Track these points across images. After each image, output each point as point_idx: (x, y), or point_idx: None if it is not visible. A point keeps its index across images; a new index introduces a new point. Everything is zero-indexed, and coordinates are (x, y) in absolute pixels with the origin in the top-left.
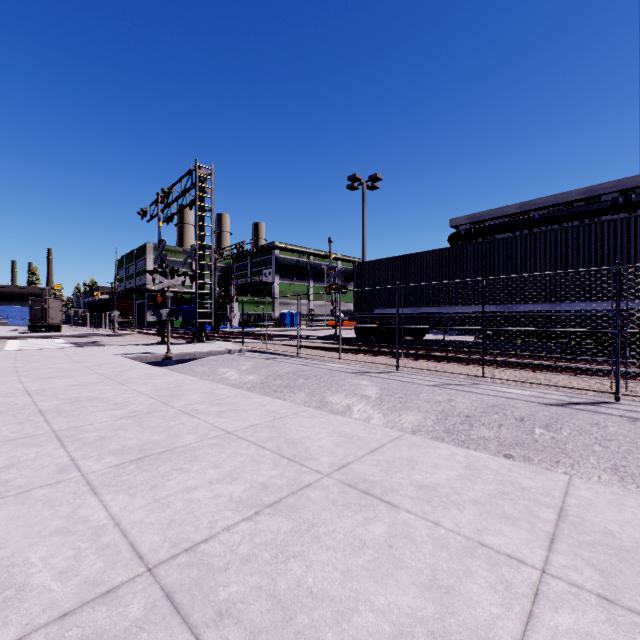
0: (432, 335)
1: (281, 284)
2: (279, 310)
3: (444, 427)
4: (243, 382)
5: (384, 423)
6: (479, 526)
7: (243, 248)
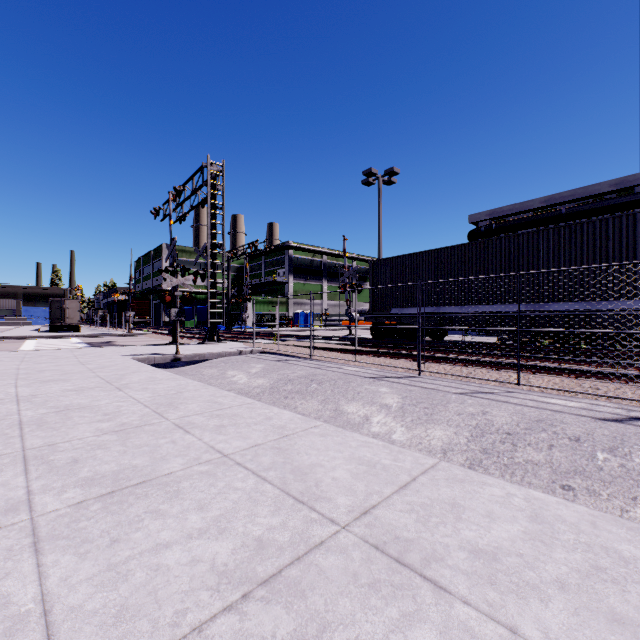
0: (451, 336)
1: (295, 284)
2: (293, 310)
3: (481, 446)
4: (252, 386)
5: (408, 439)
6: (582, 639)
7: (256, 247)
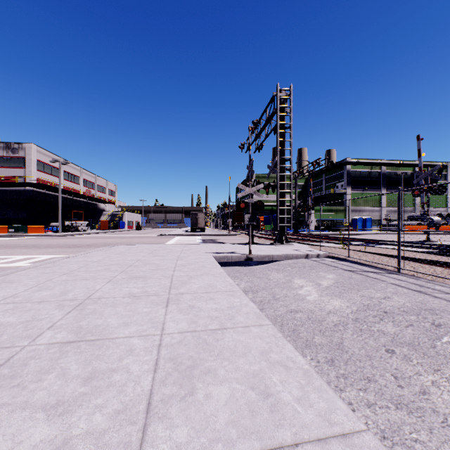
0: None
1: (352, 194)
2: (350, 216)
3: None
4: (325, 310)
5: None
6: None
7: (318, 164)
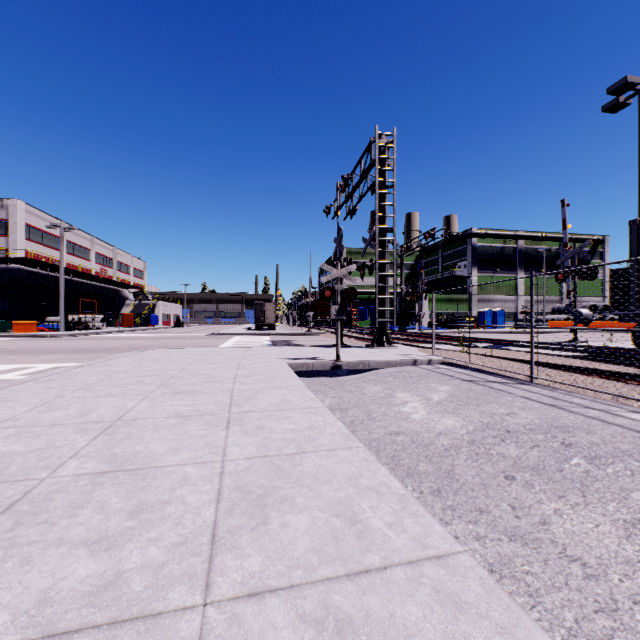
0: None
1: (479, 277)
2: (476, 308)
3: None
4: (434, 431)
5: None
6: None
7: (433, 236)
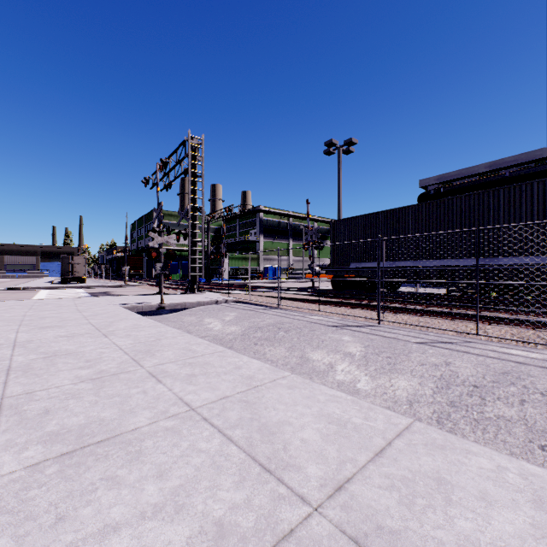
0: (403, 287)
1: (265, 242)
2: (263, 265)
3: (447, 398)
4: (225, 333)
5: (373, 388)
6: None
7: (231, 211)
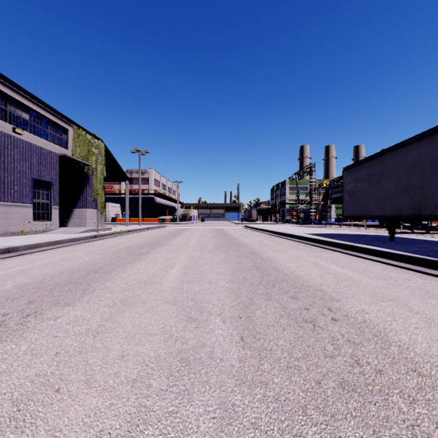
0: None
1: None
2: None
3: None
4: None
5: None
6: (329, 231)
7: (333, 183)
